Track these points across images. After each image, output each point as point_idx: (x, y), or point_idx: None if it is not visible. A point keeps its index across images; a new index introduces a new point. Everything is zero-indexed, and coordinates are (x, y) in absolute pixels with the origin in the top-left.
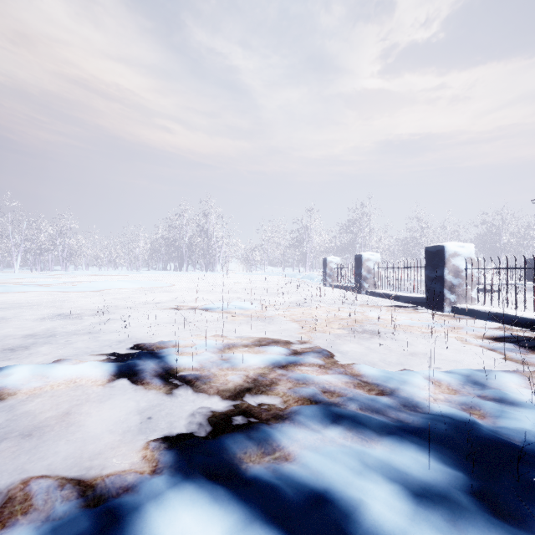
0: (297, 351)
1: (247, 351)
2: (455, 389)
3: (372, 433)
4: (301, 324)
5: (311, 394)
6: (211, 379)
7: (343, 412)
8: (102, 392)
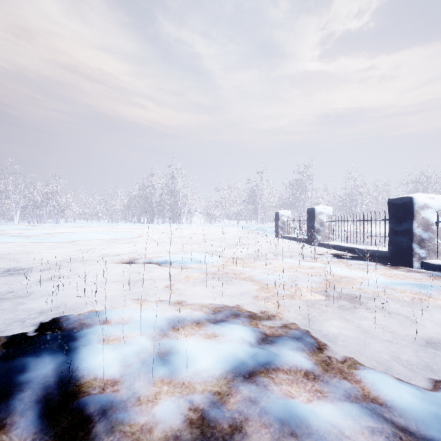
0: (265, 335)
1: (196, 334)
2: None
3: None
4: (263, 285)
5: None
6: (127, 417)
7: None
8: None
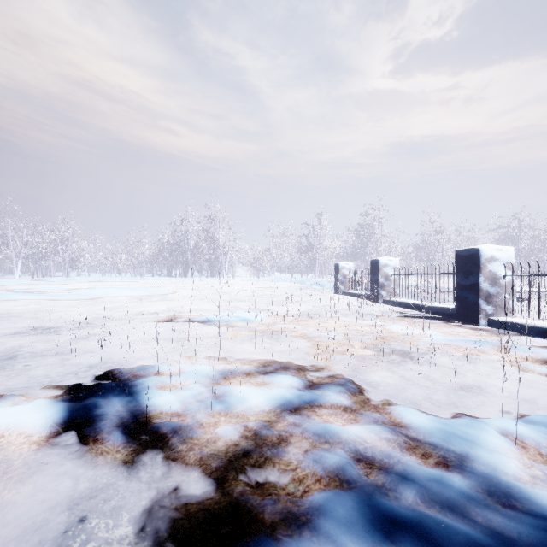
0: (312, 383)
1: (247, 383)
2: None
3: None
4: (315, 342)
5: (339, 467)
6: (195, 434)
7: (396, 513)
8: (34, 456)
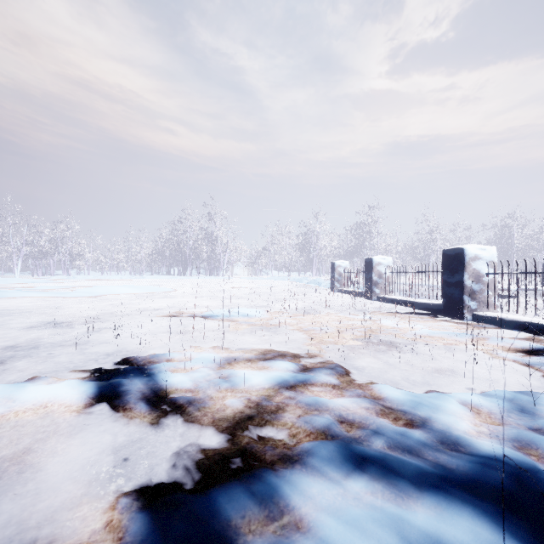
0: (306, 367)
1: (249, 367)
2: (498, 418)
3: (408, 486)
4: (310, 334)
5: (325, 426)
6: (207, 404)
7: (367, 453)
8: (75, 420)
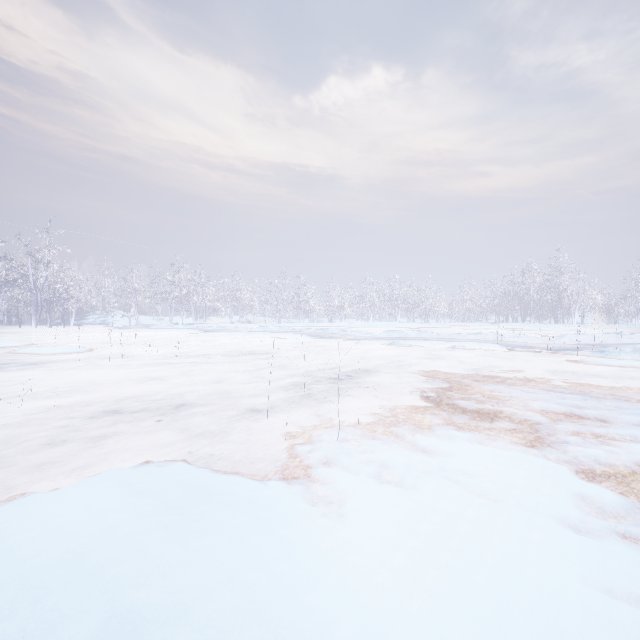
0: None
1: None
2: None
3: None
4: None
5: None
6: None
7: None
8: None
